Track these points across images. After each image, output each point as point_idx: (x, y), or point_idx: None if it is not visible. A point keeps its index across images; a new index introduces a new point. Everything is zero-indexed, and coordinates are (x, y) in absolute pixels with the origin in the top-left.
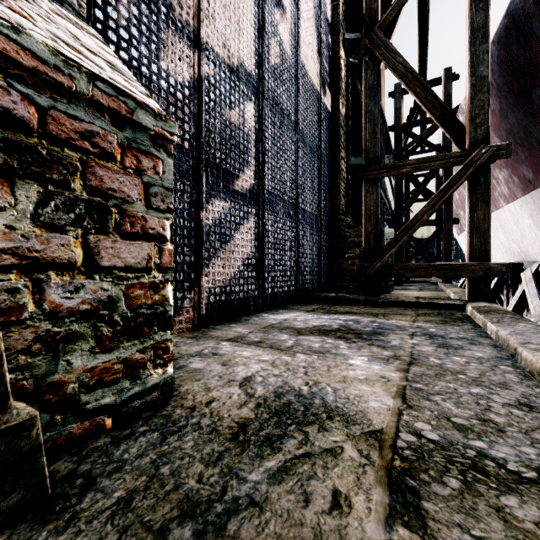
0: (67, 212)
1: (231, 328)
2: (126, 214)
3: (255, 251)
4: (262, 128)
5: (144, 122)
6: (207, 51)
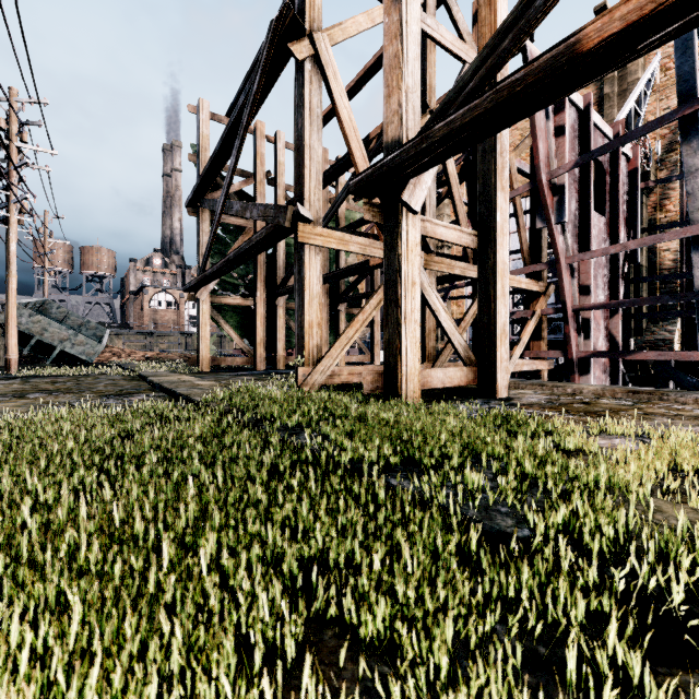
0: None
1: None
2: None
3: None
4: None
5: (667, 341)
6: None
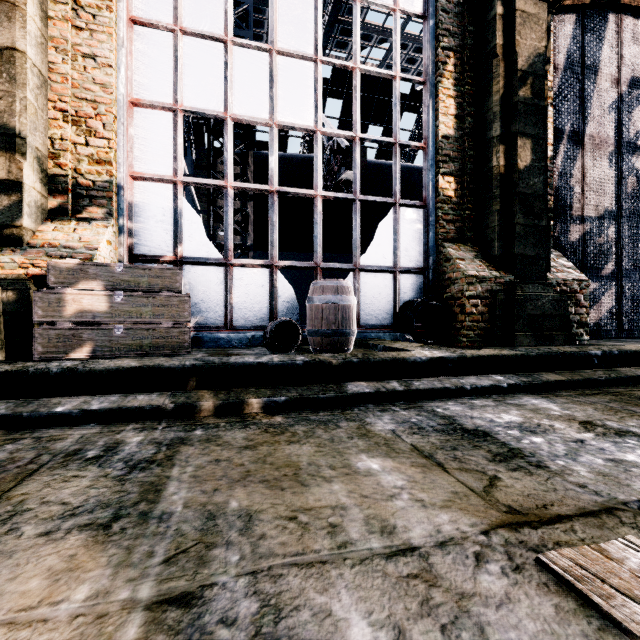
0: (572, 304)
1: (601, 340)
2: (580, 303)
3: (614, 305)
4: (620, 235)
5: (584, 283)
6: (586, 219)
